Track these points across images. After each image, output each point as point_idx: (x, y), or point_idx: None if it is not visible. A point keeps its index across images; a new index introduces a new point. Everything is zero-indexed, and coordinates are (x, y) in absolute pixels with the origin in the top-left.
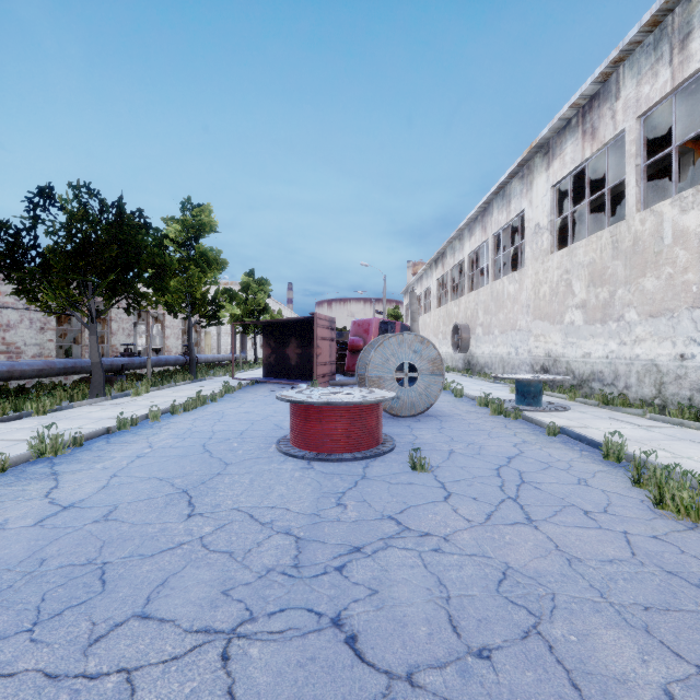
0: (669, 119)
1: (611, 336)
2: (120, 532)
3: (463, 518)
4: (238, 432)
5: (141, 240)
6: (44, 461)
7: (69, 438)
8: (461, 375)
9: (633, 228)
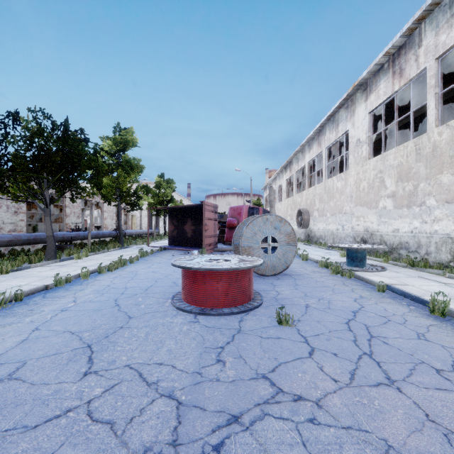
0: (453, 64)
1: (415, 217)
2: (16, 394)
3: (330, 378)
4: (144, 288)
5: (81, 149)
6: None
7: (9, 295)
8: (303, 244)
9: (433, 138)
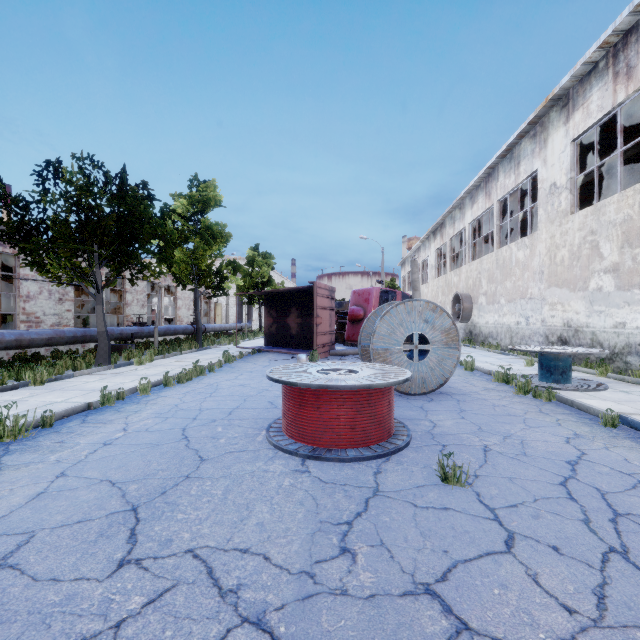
0: None
1: None
2: (4, 599)
3: (556, 604)
4: (227, 411)
5: (143, 210)
6: None
7: (33, 418)
8: (462, 345)
9: None
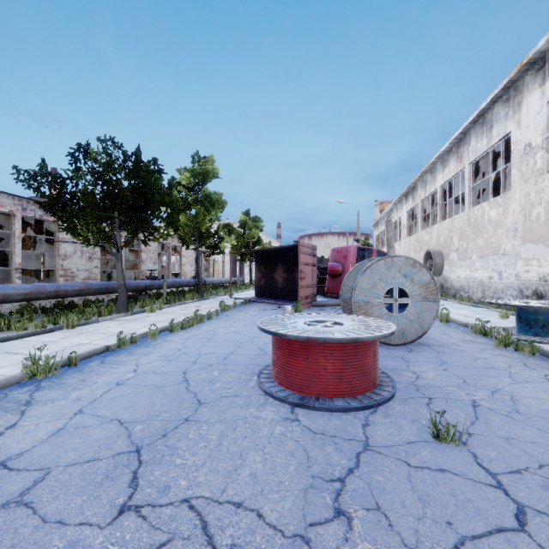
0: None
1: None
2: (15, 540)
3: None
4: (223, 356)
5: (154, 182)
6: (33, 383)
7: (61, 359)
8: None
9: None
